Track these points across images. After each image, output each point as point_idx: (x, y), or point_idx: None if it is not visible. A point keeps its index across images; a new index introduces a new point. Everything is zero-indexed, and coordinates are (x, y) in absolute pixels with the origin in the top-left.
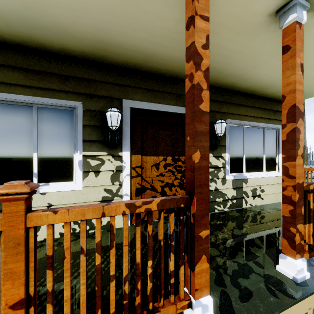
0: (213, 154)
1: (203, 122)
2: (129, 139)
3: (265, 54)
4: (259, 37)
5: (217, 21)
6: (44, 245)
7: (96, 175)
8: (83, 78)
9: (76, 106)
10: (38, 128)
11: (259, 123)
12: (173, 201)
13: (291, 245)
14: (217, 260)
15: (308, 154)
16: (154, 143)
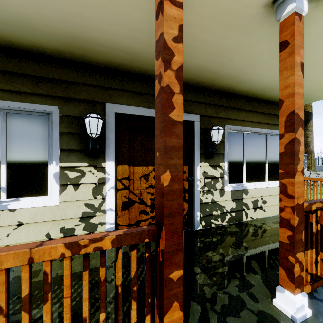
0: (210, 163)
1: (175, 135)
2: (114, 147)
3: (264, 52)
4: (255, 32)
5: (205, 14)
6: (11, 269)
7: (75, 188)
8: (59, 79)
9: (51, 111)
10: (7, 136)
11: (261, 129)
12: (135, 236)
13: (290, 277)
14: (205, 290)
15: (316, 159)
16: (143, 152)
